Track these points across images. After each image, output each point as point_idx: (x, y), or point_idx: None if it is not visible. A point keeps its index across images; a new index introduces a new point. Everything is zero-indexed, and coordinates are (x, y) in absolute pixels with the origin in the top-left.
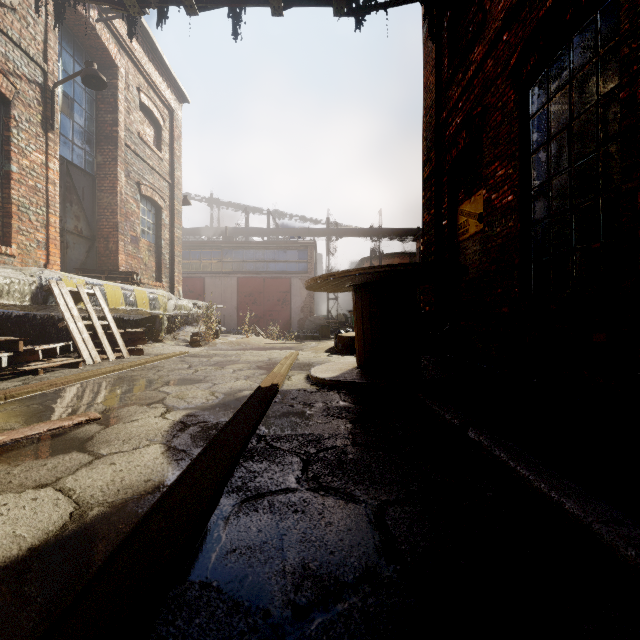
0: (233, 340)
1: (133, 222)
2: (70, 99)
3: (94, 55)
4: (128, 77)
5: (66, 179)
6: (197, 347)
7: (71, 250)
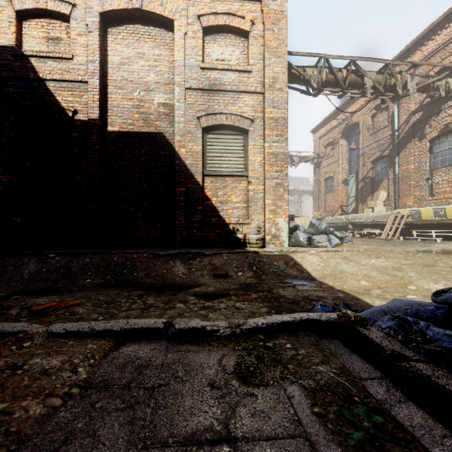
0: None
1: None
2: None
3: None
4: None
5: None
6: None
7: None
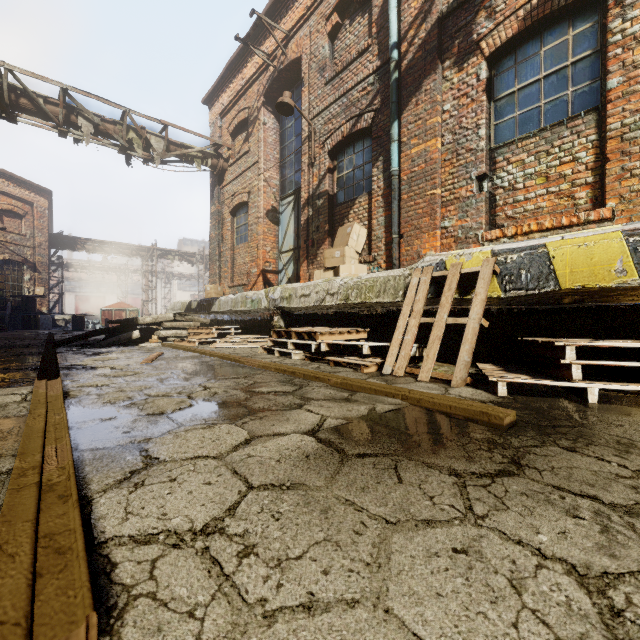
0: None
1: None
2: None
3: None
4: None
5: None
6: None
7: None
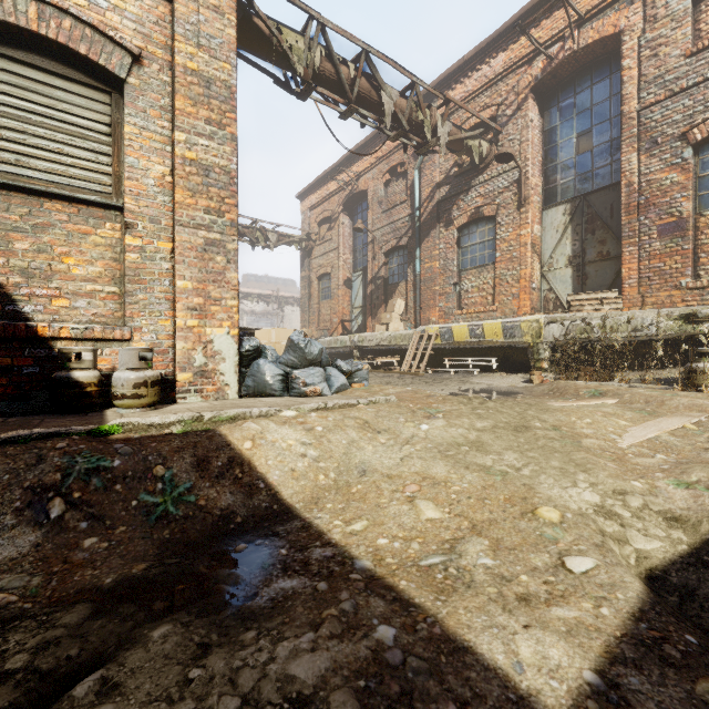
0: (577, 383)
1: (669, 203)
2: (587, 132)
3: (616, 45)
4: (655, 5)
5: (587, 212)
6: (530, 383)
7: (593, 279)
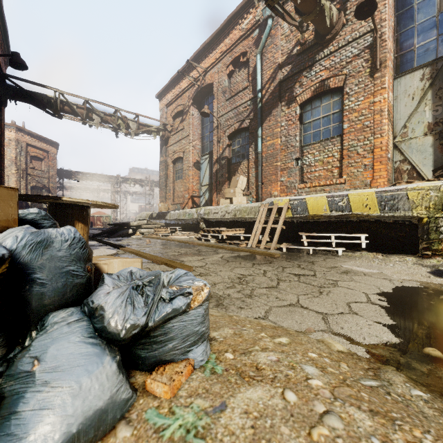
0: None
1: None
2: None
3: None
4: None
5: None
6: None
7: None
